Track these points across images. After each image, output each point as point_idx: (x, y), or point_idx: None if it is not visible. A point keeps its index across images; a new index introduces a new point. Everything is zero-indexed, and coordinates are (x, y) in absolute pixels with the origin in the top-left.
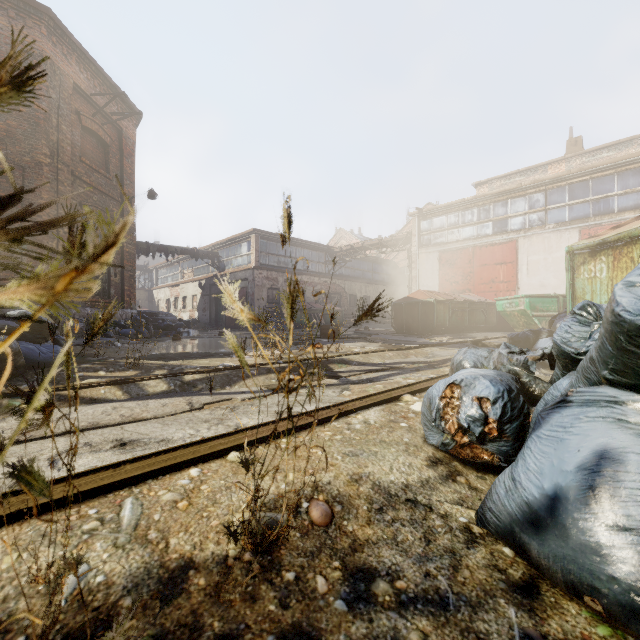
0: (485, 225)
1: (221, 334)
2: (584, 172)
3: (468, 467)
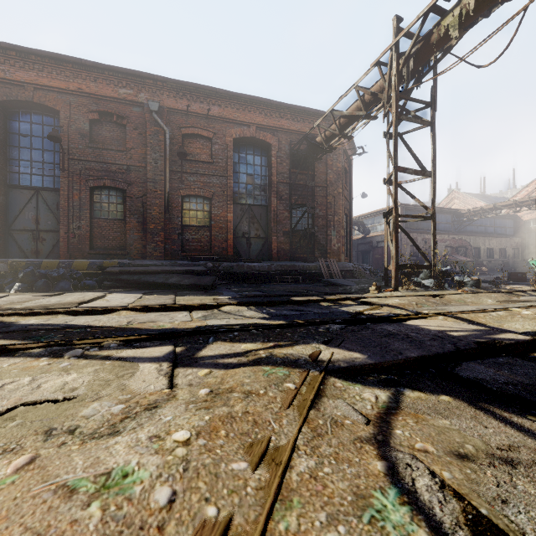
0: None
1: None
2: None
3: None
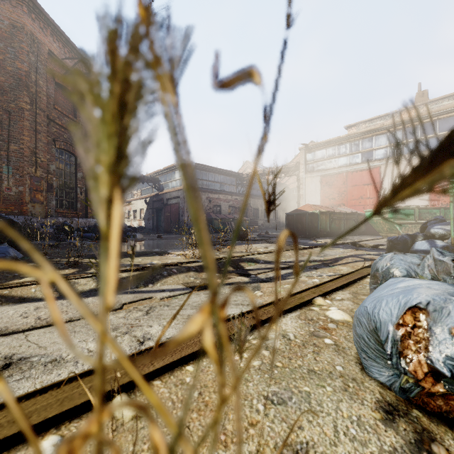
0: (355, 156)
1: (159, 237)
2: (433, 114)
3: (434, 419)
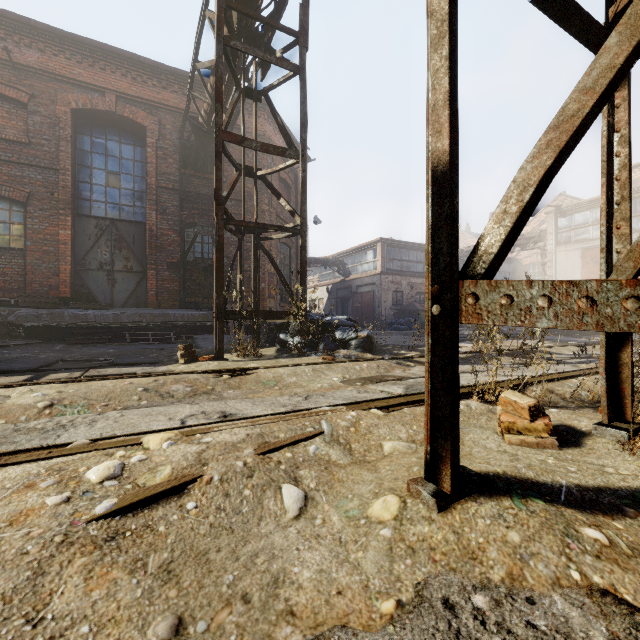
0: None
1: None
2: None
3: None
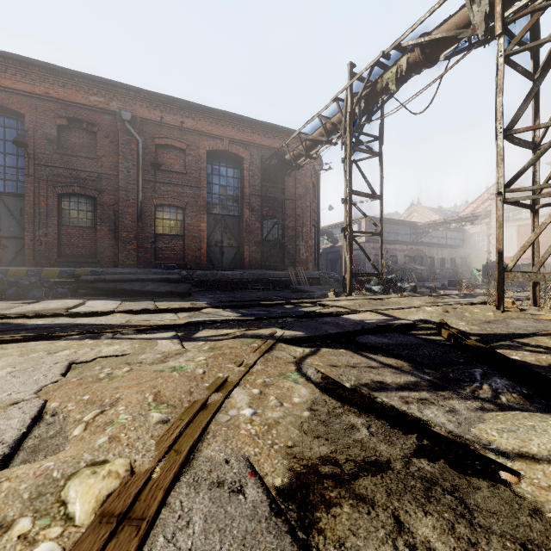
0: None
1: None
2: None
3: None
